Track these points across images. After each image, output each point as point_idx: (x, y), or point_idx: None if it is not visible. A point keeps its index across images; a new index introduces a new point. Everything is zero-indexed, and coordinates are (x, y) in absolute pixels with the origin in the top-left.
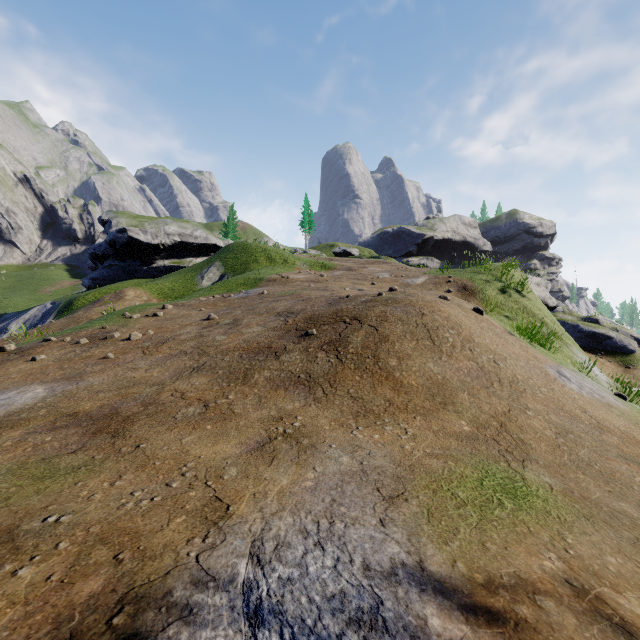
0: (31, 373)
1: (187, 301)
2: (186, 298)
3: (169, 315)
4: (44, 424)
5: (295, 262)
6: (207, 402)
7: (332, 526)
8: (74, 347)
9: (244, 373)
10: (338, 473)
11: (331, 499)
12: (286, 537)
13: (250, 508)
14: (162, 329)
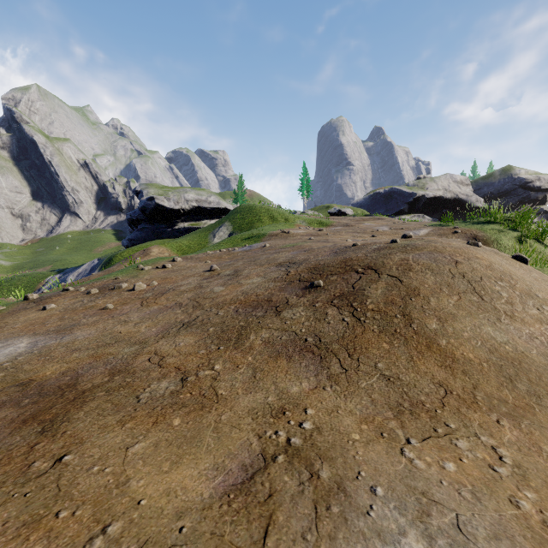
0: (33, 323)
1: (196, 254)
2: (196, 252)
3: (176, 267)
4: None
5: (295, 220)
6: (186, 373)
7: None
8: (84, 297)
9: (238, 332)
10: None
11: None
12: None
13: None
14: (166, 280)
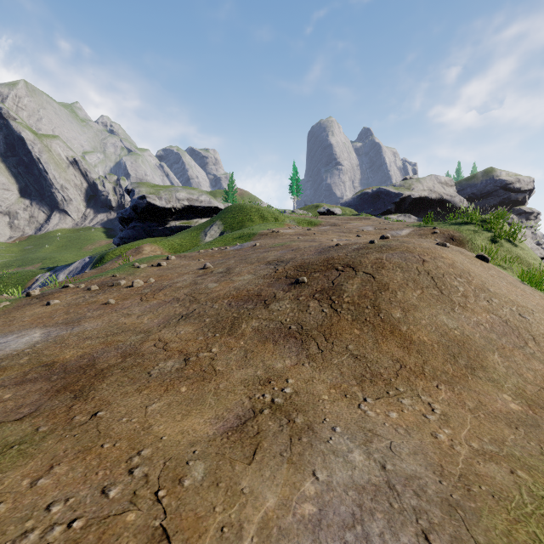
0: (41, 317)
1: (189, 253)
2: (189, 251)
3: (171, 265)
4: (15, 375)
5: (285, 220)
6: (188, 355)
7: None
8: (85, 293)
9: (231, 322)
10: (351, 487)
11: None
12: None
13: None
14: (162, 277)
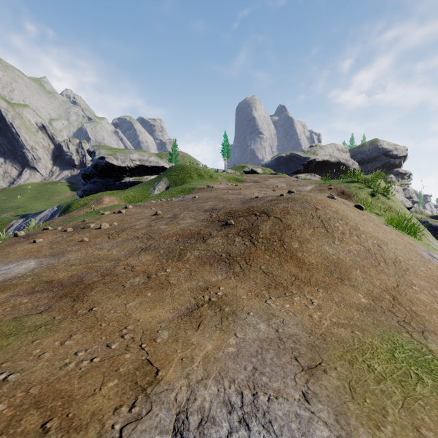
0: (30, 251)
1: (142, 203)
2: (142, 201)
3: (129, 212)
4: (26, 289)
5: (217, 177)
6: (150, 274)
7: (255, 399)
8: (62, 233)
9: (179, 252)
10: (257, 340)
11: (252, 367)
12: (210, 410)
13: (177, 374)
14: (123, 221)
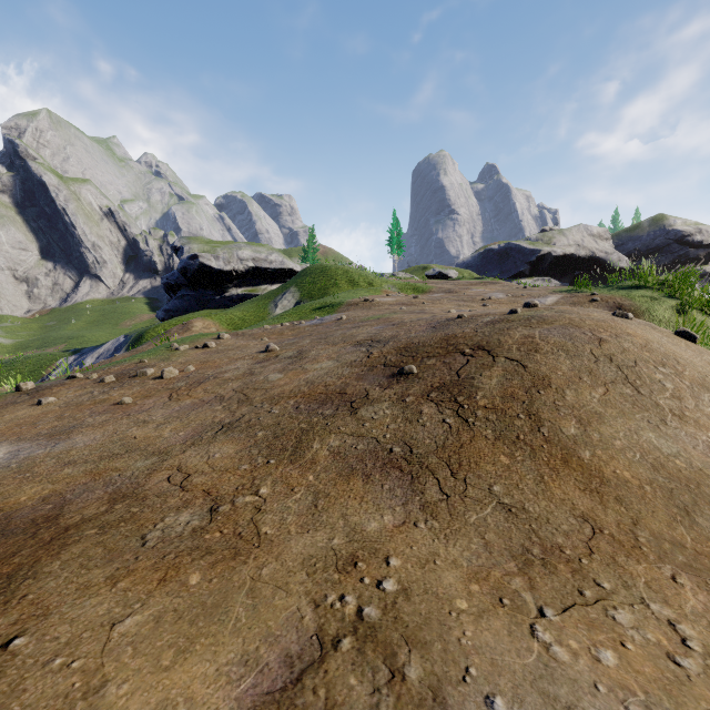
0: (21, 423)
1: (249, 330)
2: (251, 327)
3: (222, 346)
4: None
5: (382, 285)
6: (218, 500)
7: None
8: (95, 387)
9: (296, 439)
10: None
11: None
12: None
13: None
14: (207, 364)
